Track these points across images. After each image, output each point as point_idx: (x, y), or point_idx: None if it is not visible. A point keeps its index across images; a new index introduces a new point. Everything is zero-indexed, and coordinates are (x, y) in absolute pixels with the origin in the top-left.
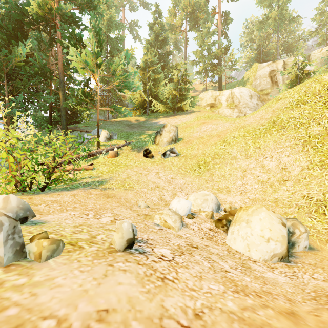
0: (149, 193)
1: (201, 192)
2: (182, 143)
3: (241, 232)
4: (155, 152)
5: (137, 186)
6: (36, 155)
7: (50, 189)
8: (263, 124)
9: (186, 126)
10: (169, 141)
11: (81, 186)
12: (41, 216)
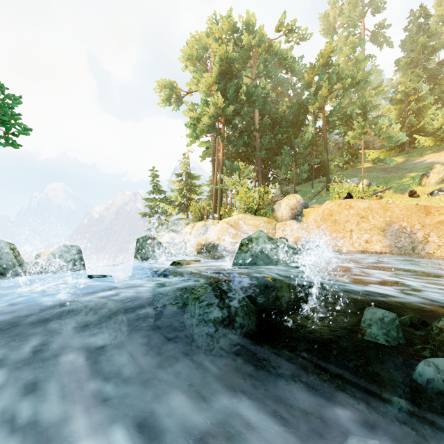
0: None
1: None
2: None
3: None
4: (420, 193)
5: None
6: None
7: None
8: None
9: None
10: (438, 181)
11: None
12: None
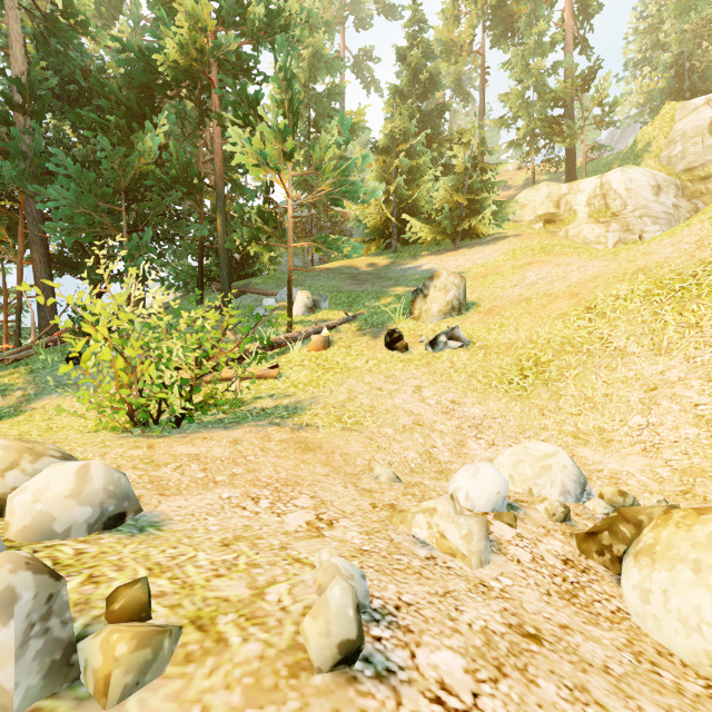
0: (399, 441)
1: (532, 446)
2: (475, 314)
3: (674, 595)
4: (411, 337)
5: (370, 422)
6: (167, 352)
7: (192, 424)
8: (707, 261)
9: (486, 274)
10: (446, 310)
11: (251, 417)
12: (162, 498)
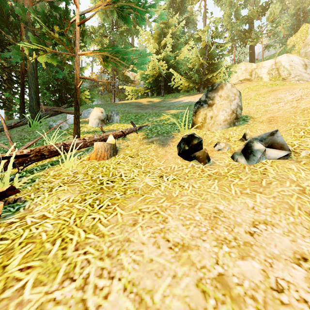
0: None
1: None
2: (258, 123)
3: None
4: (203, 145)
5: None
6: None
7: None
8: None
9: None
10: (230, 119)
11: None
12: None
